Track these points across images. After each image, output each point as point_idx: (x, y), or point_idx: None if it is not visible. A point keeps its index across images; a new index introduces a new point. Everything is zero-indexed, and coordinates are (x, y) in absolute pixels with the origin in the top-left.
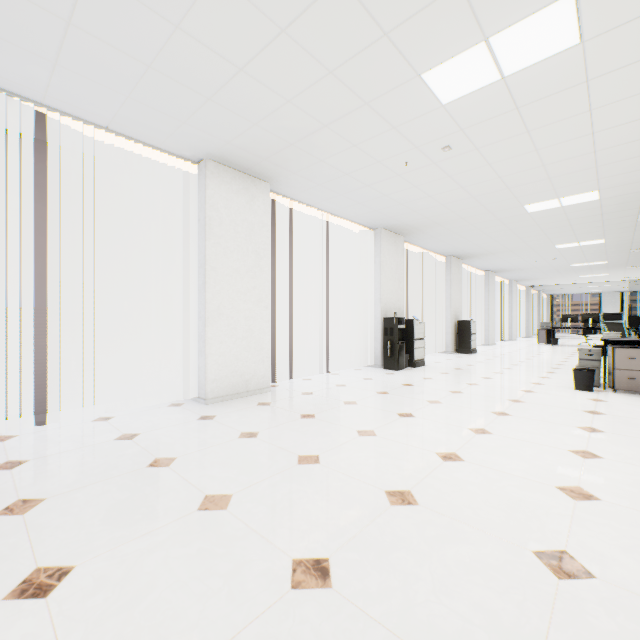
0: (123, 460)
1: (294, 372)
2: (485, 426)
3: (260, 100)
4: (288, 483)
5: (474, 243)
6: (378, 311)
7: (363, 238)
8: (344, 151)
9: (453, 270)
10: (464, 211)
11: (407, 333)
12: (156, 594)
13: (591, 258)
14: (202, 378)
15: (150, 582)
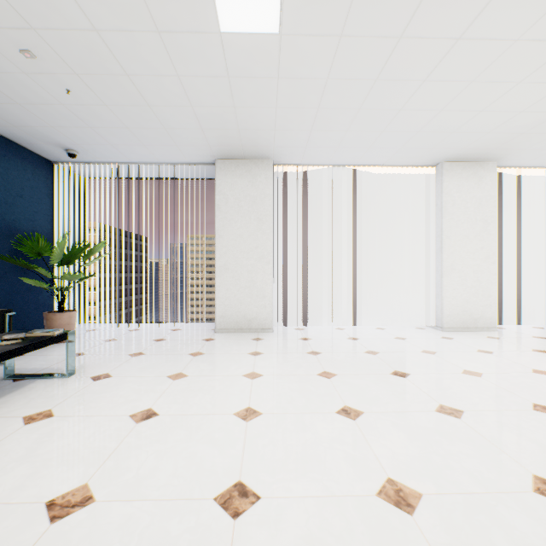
0: (405, 347)
1: (521, 321)
2: None
3: (494, 119)
4: (524, 378)
5: None
6: None
7: None
8: None
9: None
10: None
11: None
12: (453, 390)
13: None
14: (438, 313)
15: (448, 386)
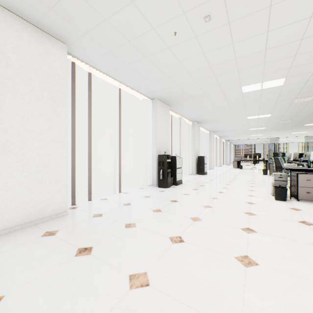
0: None
1: (97, 192)
2: (246, 251)
3: None
4: None
5: (208, 113)
6: (154, 151)
7: (145, 105)
8: (124, 8)
9: (195, 129)
10: (207, 88)
11: (172, 164)
12: None
13: (260, 125)
14: None
15: None
